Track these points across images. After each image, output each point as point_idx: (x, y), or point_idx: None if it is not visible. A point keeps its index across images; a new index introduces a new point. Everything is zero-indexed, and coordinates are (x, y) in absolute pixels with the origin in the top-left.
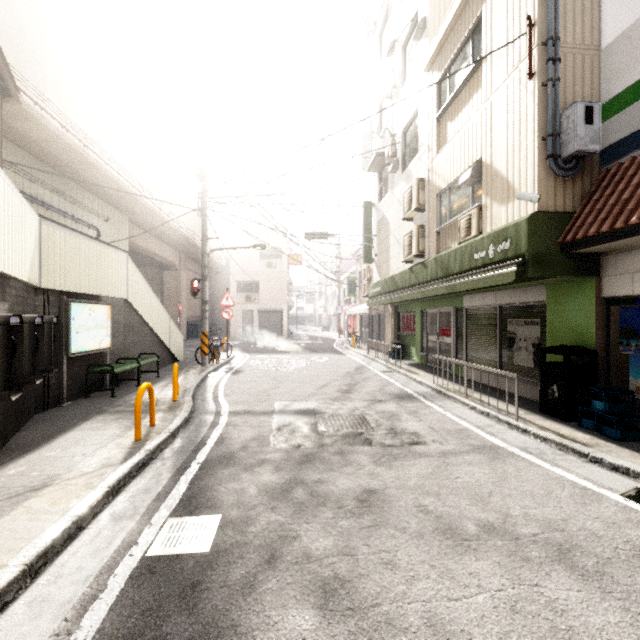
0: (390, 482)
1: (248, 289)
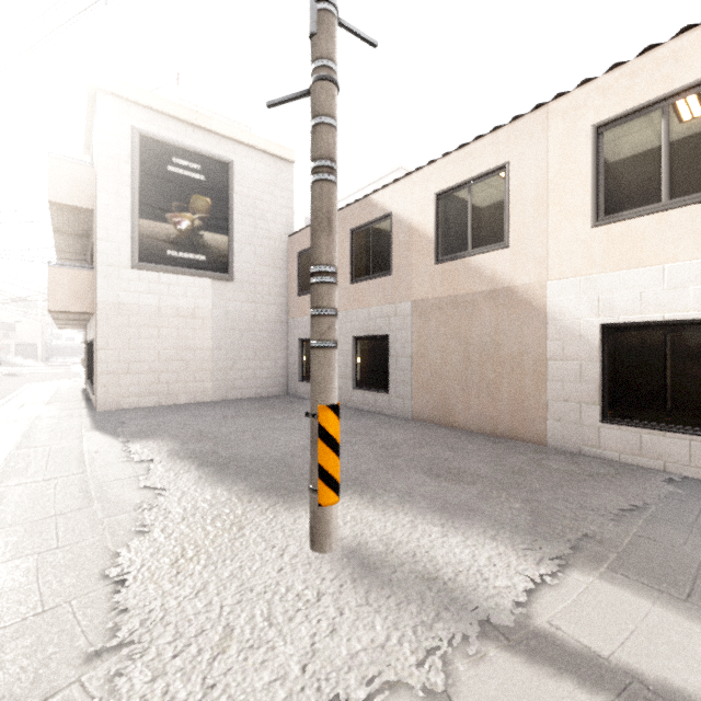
0: (44, 373)
1: (6, 329)
